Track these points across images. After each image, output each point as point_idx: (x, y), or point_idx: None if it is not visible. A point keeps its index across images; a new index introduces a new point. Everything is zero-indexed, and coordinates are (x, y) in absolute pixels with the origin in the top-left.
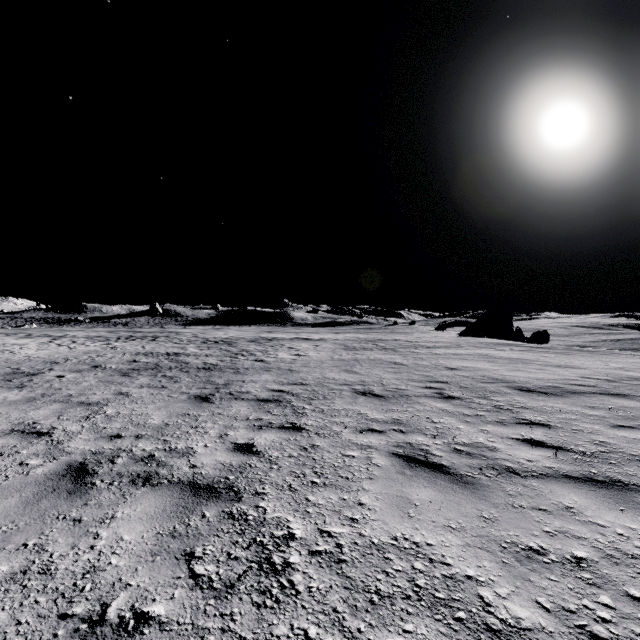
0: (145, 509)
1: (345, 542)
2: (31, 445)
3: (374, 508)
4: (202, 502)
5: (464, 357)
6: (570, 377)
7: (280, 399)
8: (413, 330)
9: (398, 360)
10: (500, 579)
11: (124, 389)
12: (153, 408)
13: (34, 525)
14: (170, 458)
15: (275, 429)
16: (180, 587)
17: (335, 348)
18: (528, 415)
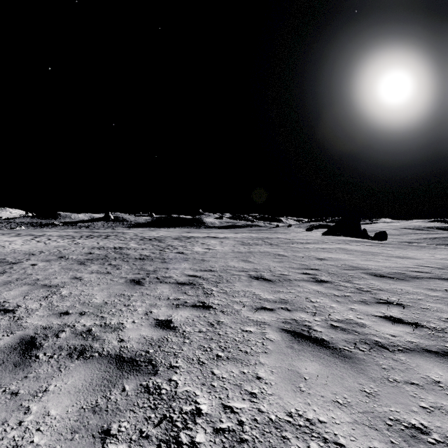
0: (75, 382)
1: (246, 419)
2: None
3: (270, 382)
4: (124, 375)
5: (328, 250)
6: (409, 265)
7: (194, 282)
8: (290, 231)
9: (281, 252)
10: None
11: (78, 274)
12: (97, 289)
13: None
14: (104, 333)
15: (189, 307)
16: None
17: (235, 244)
18: (384, 296)
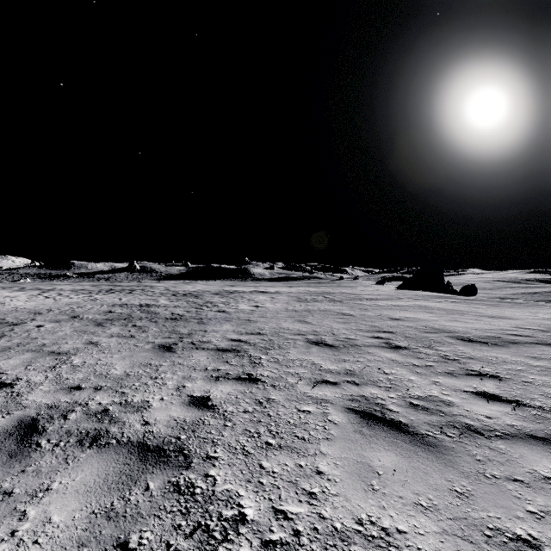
0: (85, 478)
1: (303, 527)
2: None
3: (334, 478)
4: (148, 469)
5: (405, 308)
6: (505, 327)
7: (238, 349)
8: (357, 284)
9: (346, 311)
10: None
11: (95, 338)
12: (118, 358)
13: None
14: (124, 413)
15: (232, 380)
16: None
17: (289, 300)
18: (475, 366)
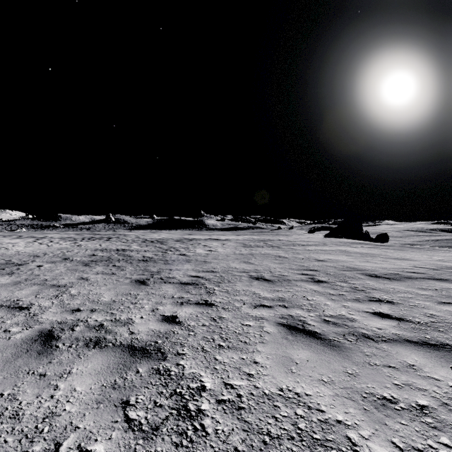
0: (94, 366)
1: (244, 393)
2: (14, 317)
3: (265, 365)
4: (137, 361)
5: (329, 252)
6: (405, 266)
7: (197, 282)
8: (292, 233)
9: (281, 254)
10: (363, 423)
11: (85, 275)
12: (105, 289)
13: (10, 379)
14: (115, 327)
15: (193, 305)
16: (117, 429)
17: (237, 246)
18: (377, 294)
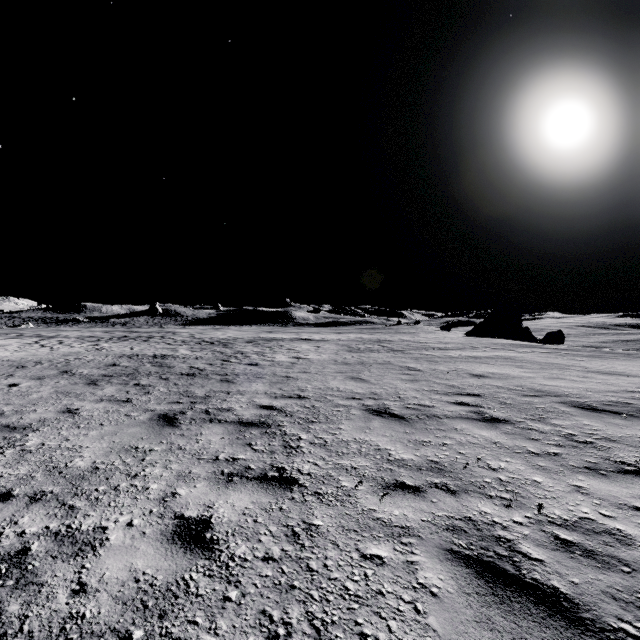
0: None
1: None
2: None
3: None
4: None
5: (485, 361)
6: (630, 388)
7: (268, 421)
8: (418, 330)
9: (411, 364)
10: None
11: (76, 404)
12: (94, 436)
13: None
14: (51, 560)
15: (252, 482)
16: None
17: (338, 350)
18: (625, 454)
